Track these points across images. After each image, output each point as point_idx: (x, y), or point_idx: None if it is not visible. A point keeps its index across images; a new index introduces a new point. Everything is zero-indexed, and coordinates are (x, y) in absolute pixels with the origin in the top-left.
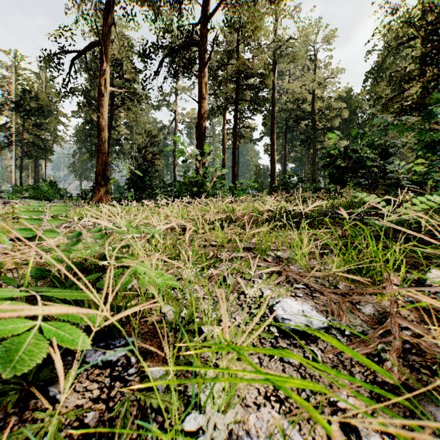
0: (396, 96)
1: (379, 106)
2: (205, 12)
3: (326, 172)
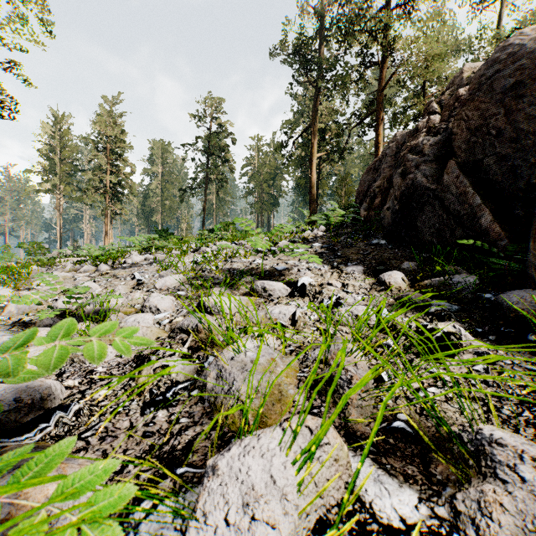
0: None
1: None
2: (381, 83)
3: None
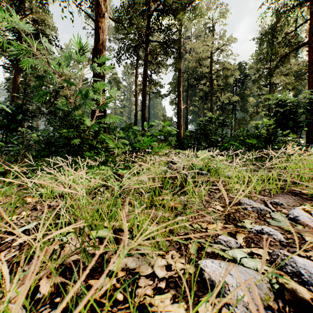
0: (291, 52)
1: (277, 61)
2: None
3: (266, 113)
